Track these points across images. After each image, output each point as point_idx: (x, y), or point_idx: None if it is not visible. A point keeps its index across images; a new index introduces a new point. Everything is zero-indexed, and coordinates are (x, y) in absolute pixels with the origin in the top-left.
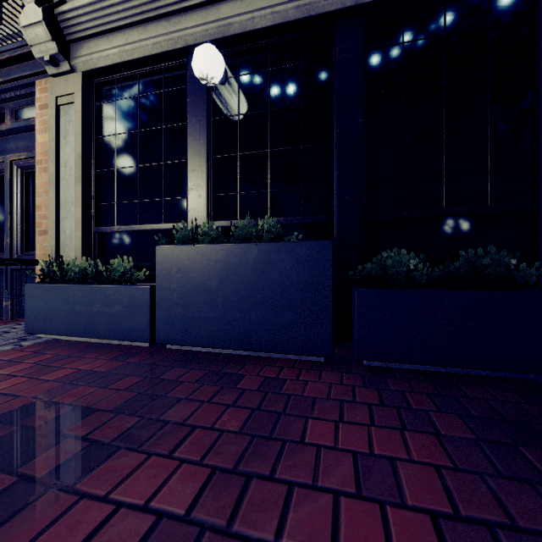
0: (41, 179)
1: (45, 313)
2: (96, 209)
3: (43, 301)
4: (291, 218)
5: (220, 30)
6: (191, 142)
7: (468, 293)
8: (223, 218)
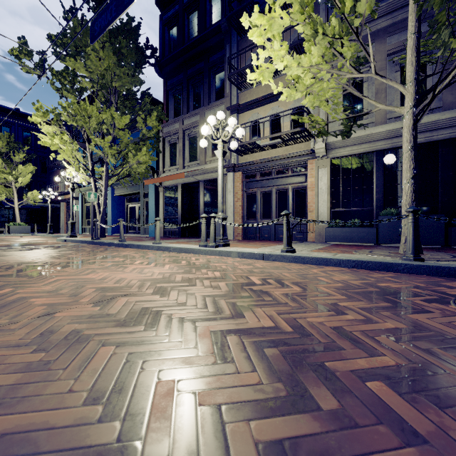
0: (310, 193)
1: (333, 236)
2: (331, 203)
3: (333, 232)
4: (420, 205)
5: (392, 146)
6: (376, 181)
7: None
8: (389, 206)
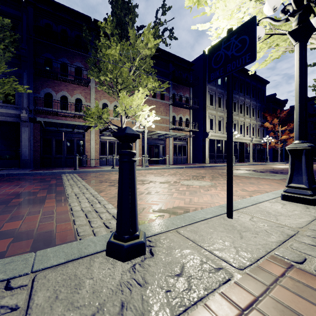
0: None
1: None
2: None
3: None
4: None
5: None
6: None
7: (2, 160)
8: None
